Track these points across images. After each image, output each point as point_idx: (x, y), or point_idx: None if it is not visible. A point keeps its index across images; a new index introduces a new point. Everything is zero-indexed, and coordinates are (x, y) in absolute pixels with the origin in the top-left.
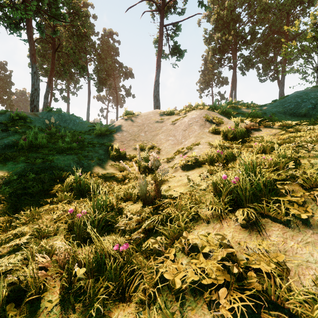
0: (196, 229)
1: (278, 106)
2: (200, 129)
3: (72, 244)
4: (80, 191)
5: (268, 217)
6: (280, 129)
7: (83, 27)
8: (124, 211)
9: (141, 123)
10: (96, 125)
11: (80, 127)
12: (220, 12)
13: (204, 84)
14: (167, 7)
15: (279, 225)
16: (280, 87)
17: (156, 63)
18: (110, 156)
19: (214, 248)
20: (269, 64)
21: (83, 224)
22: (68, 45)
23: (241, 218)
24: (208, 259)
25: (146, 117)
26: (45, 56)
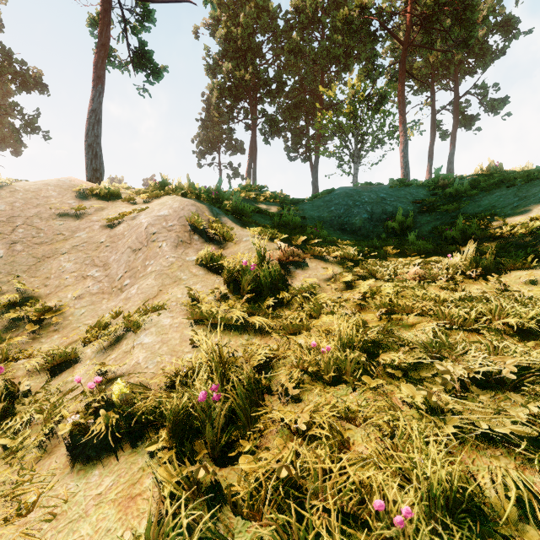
0: None
1: (322, 207)
2: (176, 252)
3: None
4: None
5: None
6: (341, 265)
7: None
8: None
9: (4, 214)
10: None
11: None
12: (232, 28)
13: (207, 145)
14: None
15: None
16: (314, 173)
17: (94, 70)
18: None
19: None
20: (300, 137)
21: None
22: None
23: None
24: None
25: (30, 197)
26: None
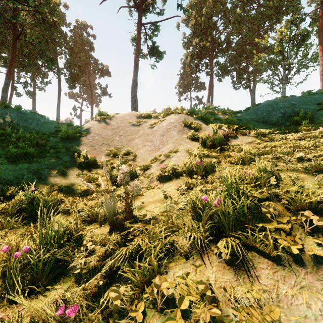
0: (171, 268)
1: (252, 113)
2: (178, 135)
3: (3, 298)
4: (32, 211)
5: (254, 250)
6: (256, 137)
7: (52, 14)
8: (85, 241)
9: (116, 126)
10: (61, 127)
11: (45, 127)
12: (198, 18)
13: (183, 88)
14: (145, 5)
15: (268, 261)
16: (252, 95)
17: (134, 62)
18: (77, 163)
19: (194, 301)
20: (242, 73)
21: (23, 266)
22: (33, 34)
23: (225, 252)
24: (187, 318)
25: (121, 119)
26: (4, 43)
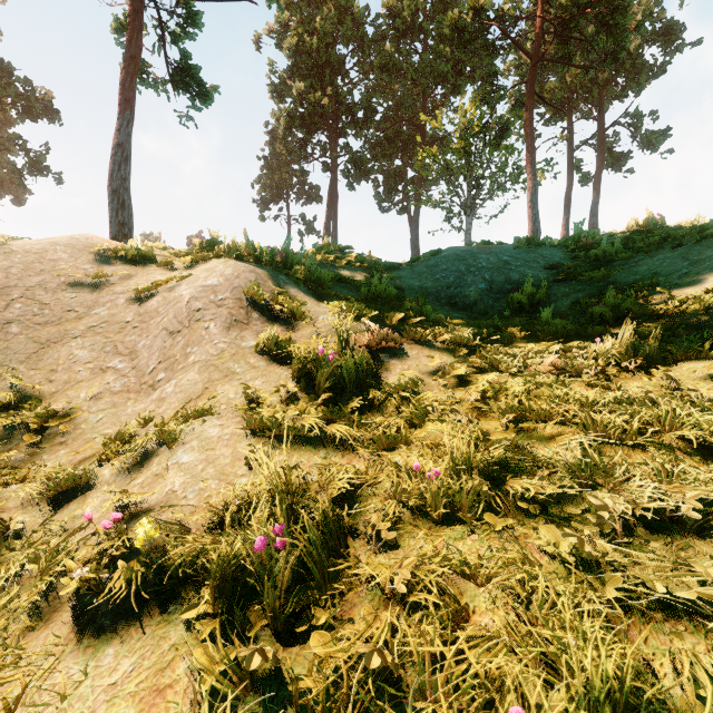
0: None
1: (425, 274)
2: (228, 335)
3: None
4: None
5: None
6: (451, 353)
7: None
8: None
9: None
10: None
11: None
12: (306, 36)
13: (271, 191)
14: None
15: None
16: (414, 229)
17: (120, 91)
18: None
19: None
20: (395, 180)
21: None
22: None
23: None
24: None
25: (31, 260)
26: None
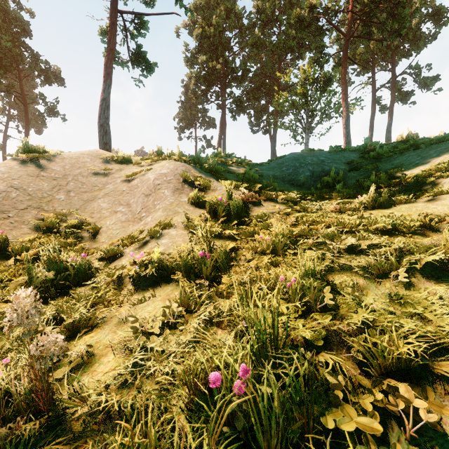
0: None
1: (276, 168)
2: (174, 196)
3: None
4: None
5: None
6: (285, 205)
7: None
8: None
9: (60, 173)
10: None
11: None
12: (206, 27)
13: (185, 122)
14: None
15: None
16: (273, 143)
17: (104, 69)
18: None
19: None
20: (261, 113)
21: None
22: None
23: None
24: None
25: (74, 162)
26: None
